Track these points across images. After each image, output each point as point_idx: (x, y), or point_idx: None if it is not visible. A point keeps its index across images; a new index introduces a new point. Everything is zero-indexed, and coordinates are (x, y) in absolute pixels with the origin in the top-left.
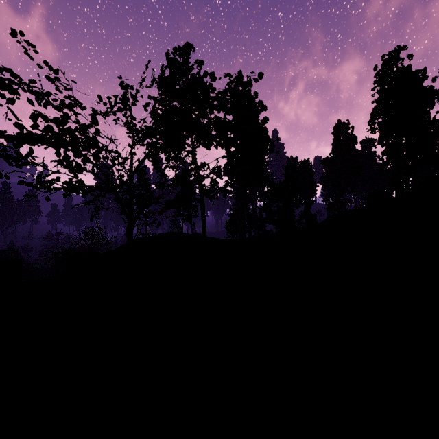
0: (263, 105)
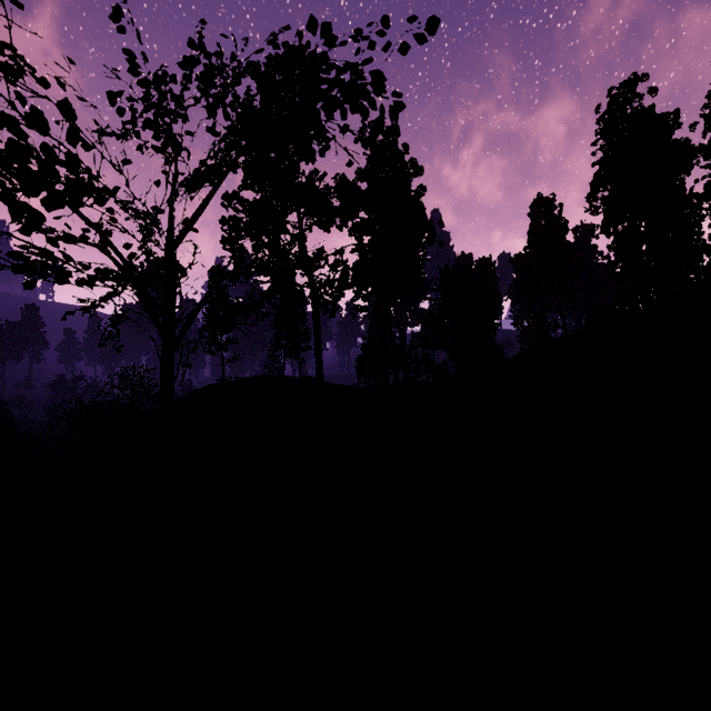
0: (417, 167)
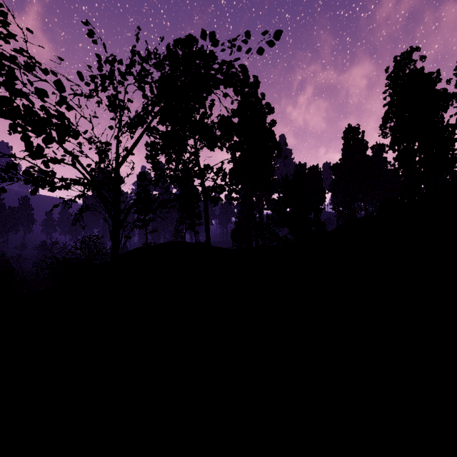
0: (270, 108)
